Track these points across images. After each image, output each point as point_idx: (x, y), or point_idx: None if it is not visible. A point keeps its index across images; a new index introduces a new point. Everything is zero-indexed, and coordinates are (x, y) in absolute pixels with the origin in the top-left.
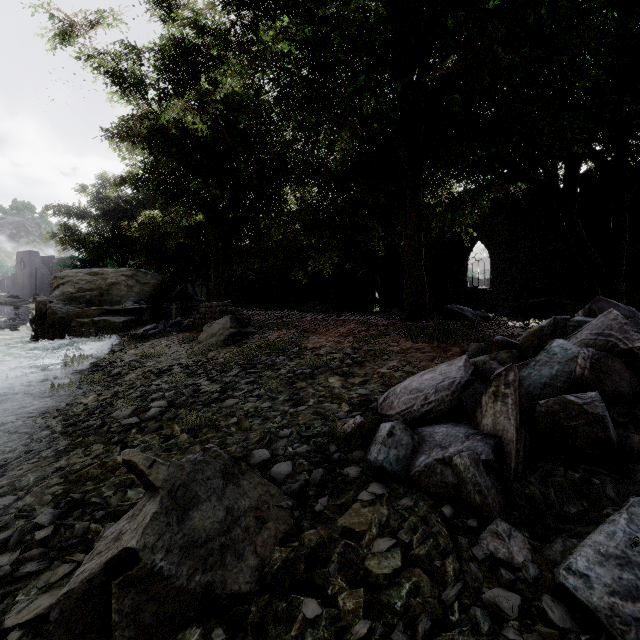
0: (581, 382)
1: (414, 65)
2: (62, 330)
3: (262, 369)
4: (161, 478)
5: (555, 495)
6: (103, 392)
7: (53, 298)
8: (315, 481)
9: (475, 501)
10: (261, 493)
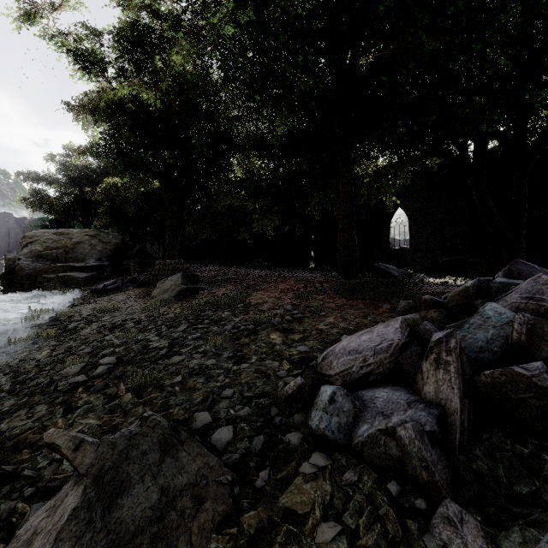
0: (518, 347)
1: (346, 51)
2: (29, 285)
3: (209, 324)
4: (87, 462)
5: (504, 471)
6: (57, 347)
7: (22, 255)
8: (256, 450)
9: (421, 477)
10: (200, 466)
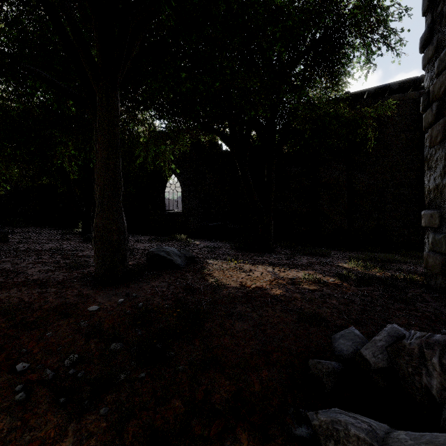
0: None
1: None
2: None
3: None
4: None
5: None
6: None
7: None
8: None
9: None
10: None
